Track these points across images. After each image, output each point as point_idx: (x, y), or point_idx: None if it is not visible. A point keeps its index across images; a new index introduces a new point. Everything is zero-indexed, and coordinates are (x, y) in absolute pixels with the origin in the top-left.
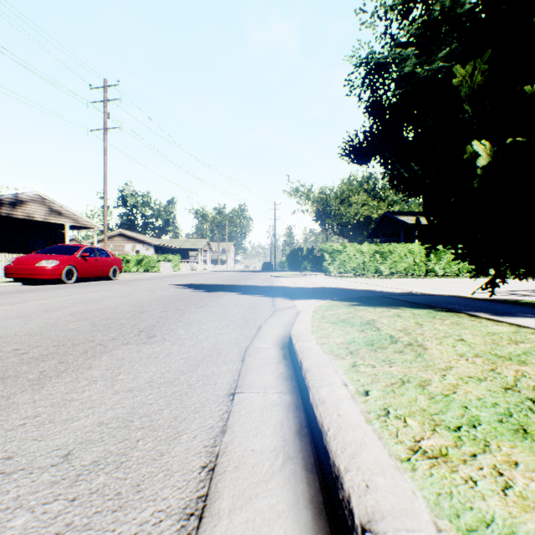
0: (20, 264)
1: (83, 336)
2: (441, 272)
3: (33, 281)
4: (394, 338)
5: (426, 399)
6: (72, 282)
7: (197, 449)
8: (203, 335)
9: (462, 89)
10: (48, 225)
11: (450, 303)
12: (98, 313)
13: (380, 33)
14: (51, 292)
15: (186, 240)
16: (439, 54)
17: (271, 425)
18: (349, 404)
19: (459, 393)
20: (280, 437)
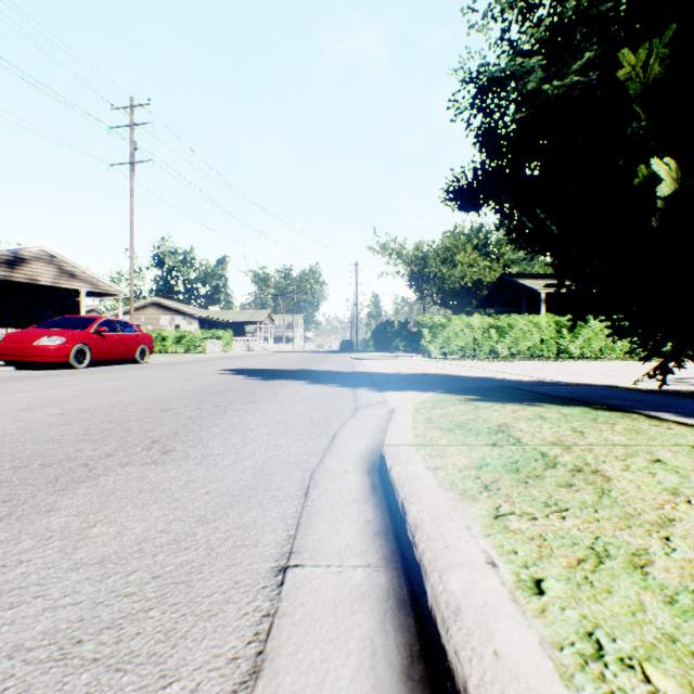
0: (12, 342)
1: (62, 450)
2: (577, 352)
3: (32, 365)
4: (549, 457)
5: (662, 604)
6: (84, 366)
7: None
8: (248, 449)
9: (631, 86)
10: (57, 291)
11: (608, 397)
12: (101, 411)
13: (495, 39)
14: (49, 380)
15: (241, 311)
16: (573, 66)
17: (351, 652)
18: (510, 619)
19: None
20: (370, 690)
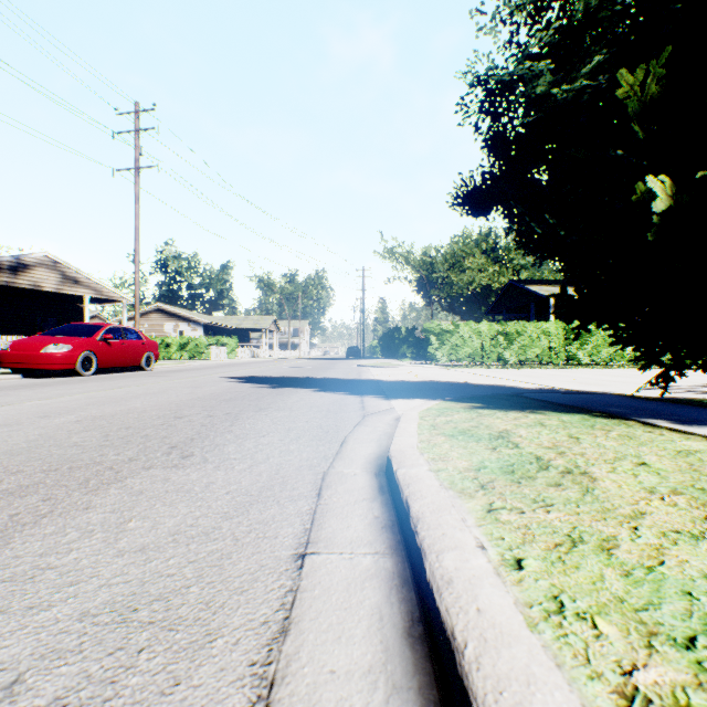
0: (19, 350)
1: (87, 455)
2: (586, 359)
3: (38, 372)
4: (543, 460)
5: (619, 576)
6: (90, 373)
7: (238, 670)
8: (262, 454)
9: (629, 104)
10: (61, 297)
11: (609, 405)
12: (116, 418)
13: (504, 42)
14: (59, 387)
15: (246, 317)
16: (582, 69)
17: (363, 617)
18: (492, 587)
19: (669, 564)
20: (378, 643)
